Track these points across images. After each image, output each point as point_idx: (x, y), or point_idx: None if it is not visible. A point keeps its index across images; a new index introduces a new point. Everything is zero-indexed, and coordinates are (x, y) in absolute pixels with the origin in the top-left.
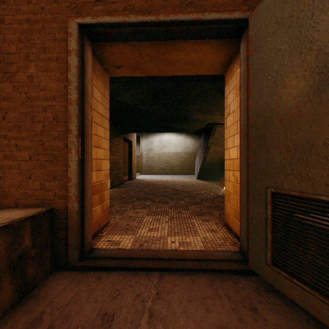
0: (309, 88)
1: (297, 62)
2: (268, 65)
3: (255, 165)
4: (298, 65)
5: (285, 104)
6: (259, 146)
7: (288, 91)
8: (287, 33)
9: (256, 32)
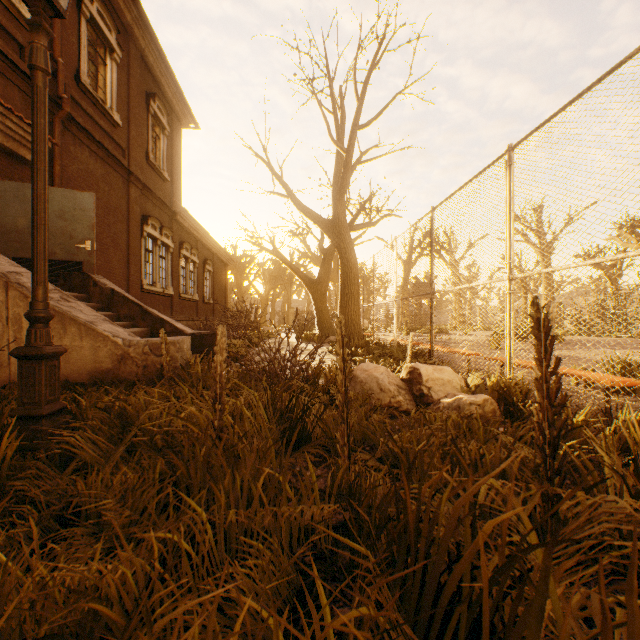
0: (29, 225)
1: (25, 215)
2: (11, 209)
3: (3, 247)
4: (25, 216)
5: (19, 227)
6: (6, 239)
7: (21, 223)
8: (21, 203)
9: (4, 190)
